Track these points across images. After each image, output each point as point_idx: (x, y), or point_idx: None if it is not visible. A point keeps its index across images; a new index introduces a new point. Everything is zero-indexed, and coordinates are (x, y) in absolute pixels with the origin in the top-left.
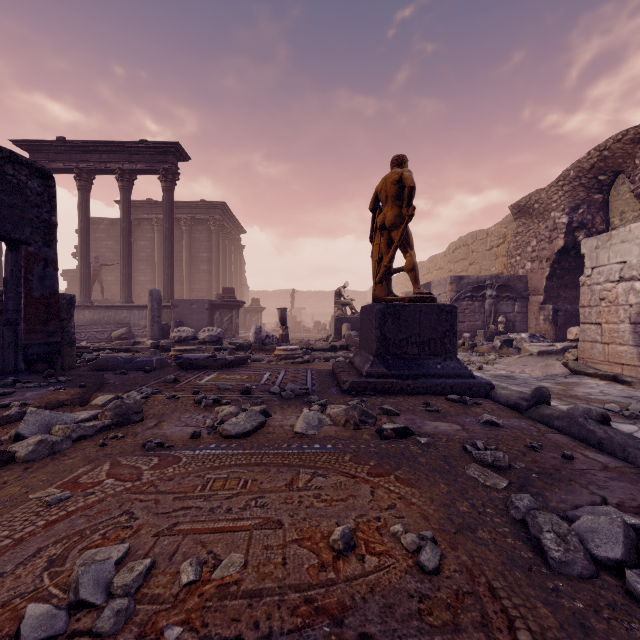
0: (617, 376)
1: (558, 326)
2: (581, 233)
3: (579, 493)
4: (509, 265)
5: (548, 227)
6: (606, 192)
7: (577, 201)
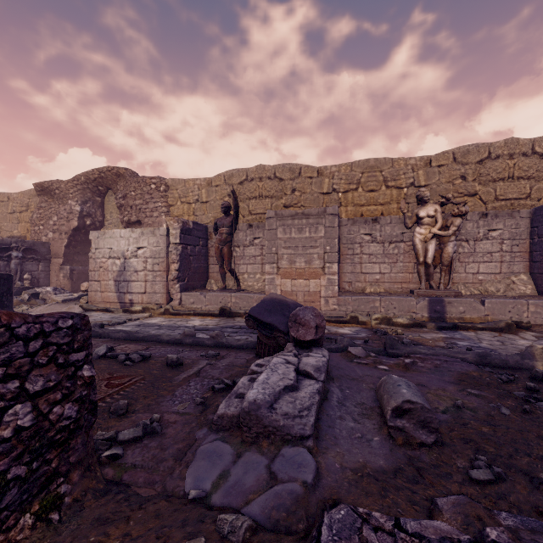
0: (108, 309)
1: (74, 281)
2: (89, 220)
3: (94, 349)
4: (33, 231)
5: (67, 210)
6: (103, 197)
7: (86, 198)
